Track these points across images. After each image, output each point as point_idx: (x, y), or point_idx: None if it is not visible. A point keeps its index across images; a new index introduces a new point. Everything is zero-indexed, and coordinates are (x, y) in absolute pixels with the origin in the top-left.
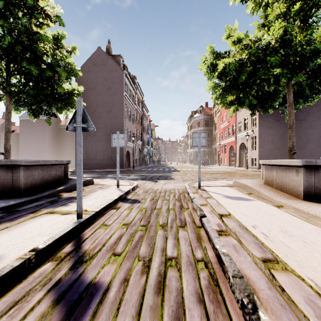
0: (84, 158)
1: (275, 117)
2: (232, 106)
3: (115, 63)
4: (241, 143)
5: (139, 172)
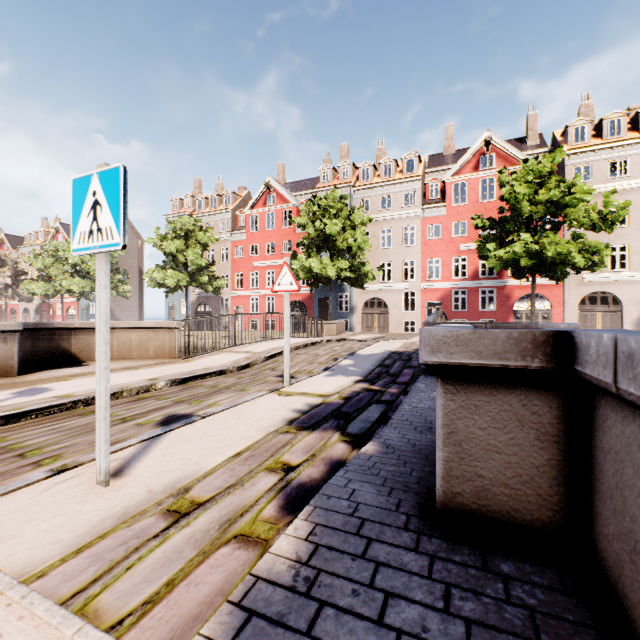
0: None
1: None
2: None
3: None
4: None
5: None
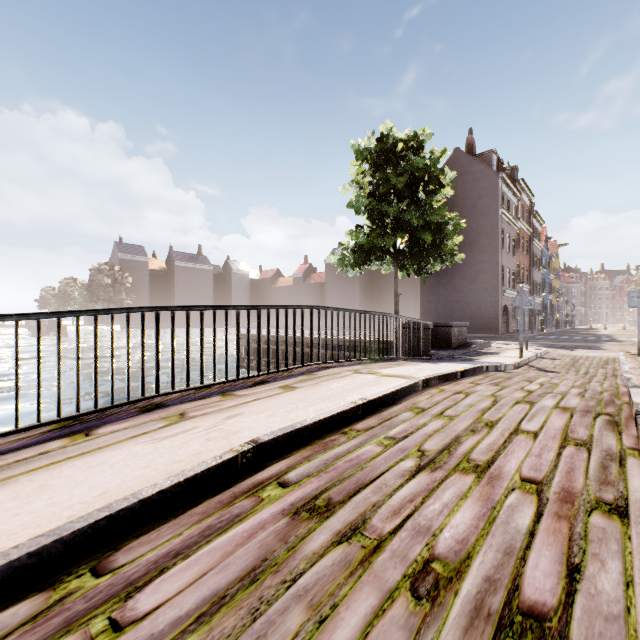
0: (433, 317)
1: None
2: None
3: (482, 167)
4: None
5: (534, 340)
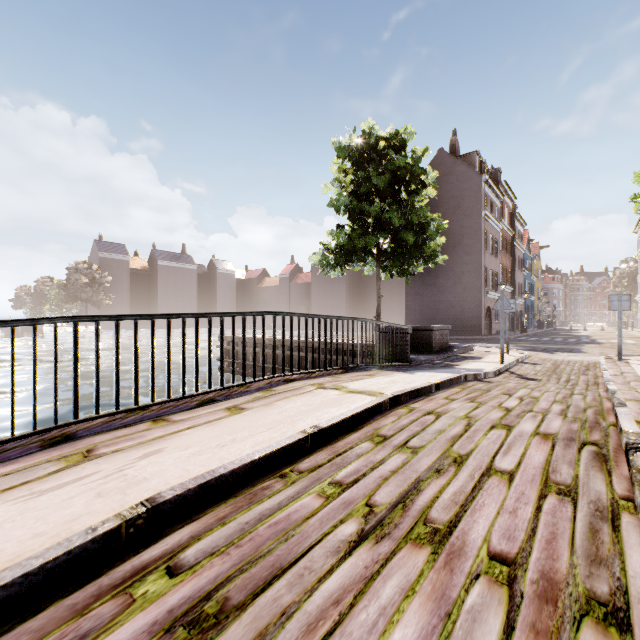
0: (417, 319)
1: None
2: None
3: (466, 168)
4: None
5: (517, 342)
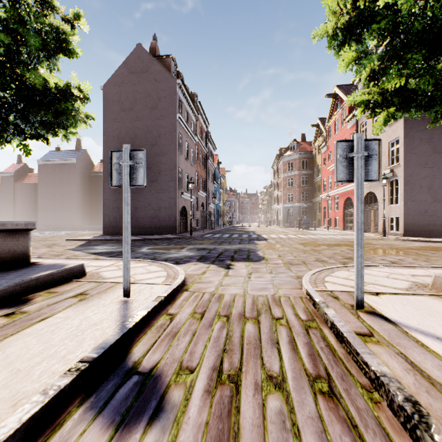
0: (116, 217)
1: (435, 146)
2: (386, 109)
3: (163, 69)
4: (366, 193)
5: (199, 241)
